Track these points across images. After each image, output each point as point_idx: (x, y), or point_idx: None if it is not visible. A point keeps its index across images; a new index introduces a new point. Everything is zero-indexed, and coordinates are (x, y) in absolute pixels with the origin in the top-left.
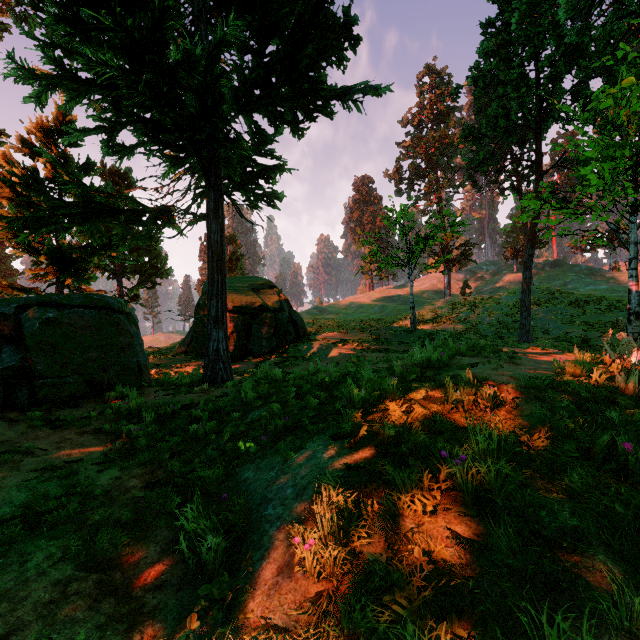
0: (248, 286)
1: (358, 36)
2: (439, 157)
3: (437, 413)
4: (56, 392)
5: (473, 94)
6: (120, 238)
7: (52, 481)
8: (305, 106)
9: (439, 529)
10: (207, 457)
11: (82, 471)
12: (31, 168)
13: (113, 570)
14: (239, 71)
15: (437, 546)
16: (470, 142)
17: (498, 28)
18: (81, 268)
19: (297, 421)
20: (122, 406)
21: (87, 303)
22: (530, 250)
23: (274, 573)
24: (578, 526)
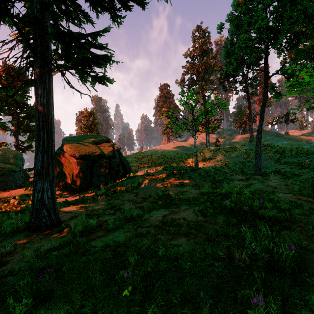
0: (92, 141)
1: None
2: (204, 74)
3: None
4: None
5: (229, 30)
6: None
7: None
8: None
9: None
10: None
11: None
12: None
13: None
14: None
15: None
16: (227, 58)
17: None
18: None
19: None
20: None
21: None
22: (261, 122)
23: None
24: None
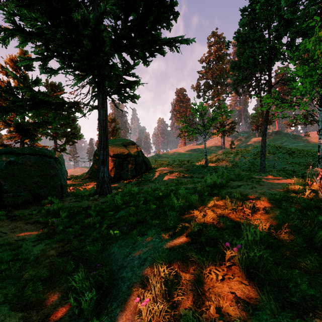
0: (121, 143)
1: (177, 12)
2: (219, 78)
3: (221, 215)
4: (15, 200)
5: (236, 46)
6: (52, 118)
7: (6, 252)
8: (150, 49)
9: (225, 292)
10: (93, 238)
11: (24, 245)
12: (6, 81)
13: (32, 310)
14: (115, 30)
15: (224, 305)
16: (235, 70)
17: (249, 12)
18: (33, 134)
19: (143, 218)
20: (50, 208)
21: (32, 152)
22: (265, 125)
23: (123, 319)
24: (314, 295)
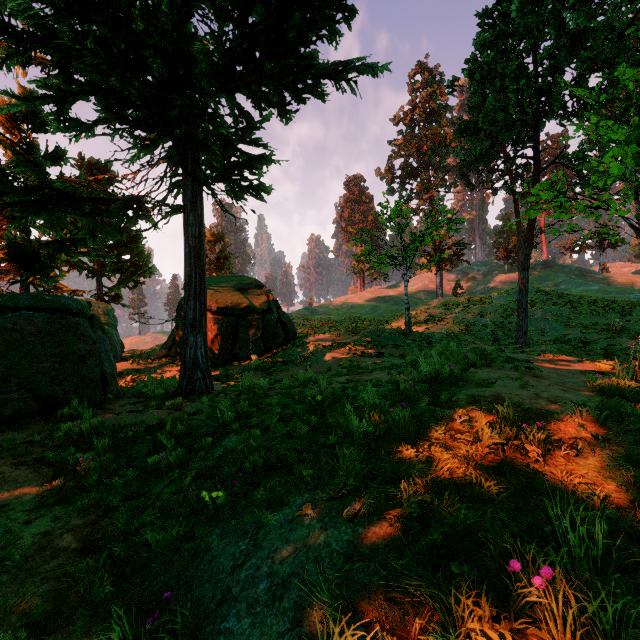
0: (234, 286)
1: (353, 6)
2: (431, 156)
3: (468, 459)
4: None
5: (469, 88)
6: (86, 231)
7: None
8: (294, 86)
9: None
10: (164, 504)
11: (4, 522)
12: None
13: None
14: (219, 43)
15: None
16: (466, 137)
17: (496, 18)
18: (47, 265)
19: (280, 457)
20: (73, 428)
21: (37, 305)
22: (527, 249)
23: None
24: None
